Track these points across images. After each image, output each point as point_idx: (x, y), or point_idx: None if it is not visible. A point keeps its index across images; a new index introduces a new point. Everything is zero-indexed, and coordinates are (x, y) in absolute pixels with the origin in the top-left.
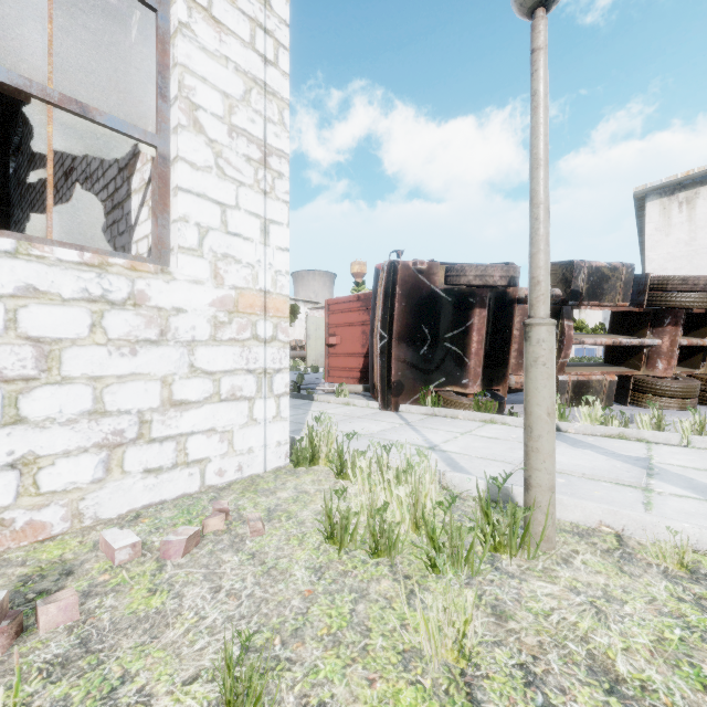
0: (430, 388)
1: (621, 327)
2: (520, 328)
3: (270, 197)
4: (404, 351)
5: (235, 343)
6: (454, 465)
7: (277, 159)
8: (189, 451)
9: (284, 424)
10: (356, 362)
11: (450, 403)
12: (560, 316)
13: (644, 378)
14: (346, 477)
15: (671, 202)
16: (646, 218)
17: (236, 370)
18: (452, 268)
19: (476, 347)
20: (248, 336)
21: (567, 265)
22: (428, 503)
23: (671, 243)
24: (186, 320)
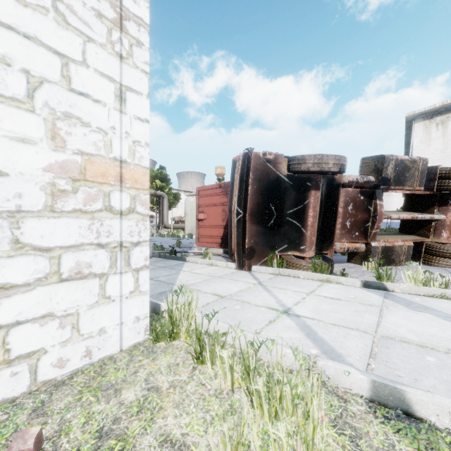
0: (275, 252)
1: (413, 206)
2: (344, 206)
3: (126, 62)
4: (256, 224)
5: (82, 214)
6: (313, 336)
7: (135, 26)
8: (11, 345)
9: (143, 298)
10: (218, 232)
11: (291, 265)
12: (373, 197)
13: (433, 244)
14: (205, 361)
15: (431, 123)
16: (414, 134)
17: (83, 245)
18: (294, 158)
19: (312, 221)
20: (98, 207)
21: (378, 158)
22: (317, 440)
23: (431, 151)
24: (6, 186)
